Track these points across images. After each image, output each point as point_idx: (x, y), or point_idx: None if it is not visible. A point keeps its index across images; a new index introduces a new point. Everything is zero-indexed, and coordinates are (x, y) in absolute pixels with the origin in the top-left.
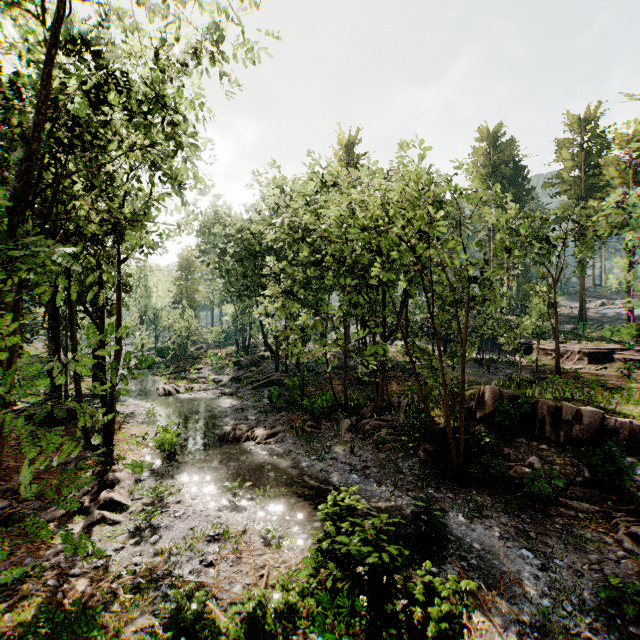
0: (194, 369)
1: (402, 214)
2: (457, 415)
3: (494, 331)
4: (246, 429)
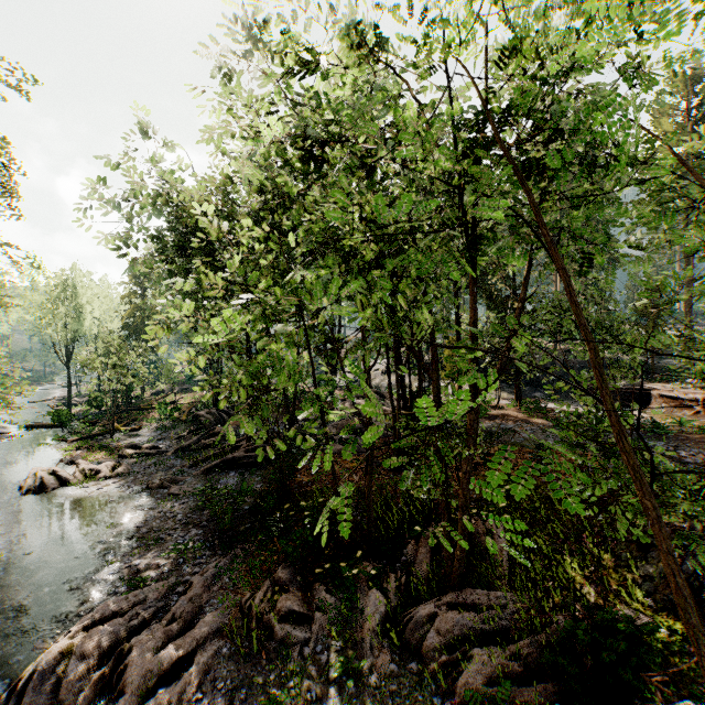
0: (129, 429)
1: (565, 5)
2: (655, 593)
3: (703, 377)
4: (113, 639)
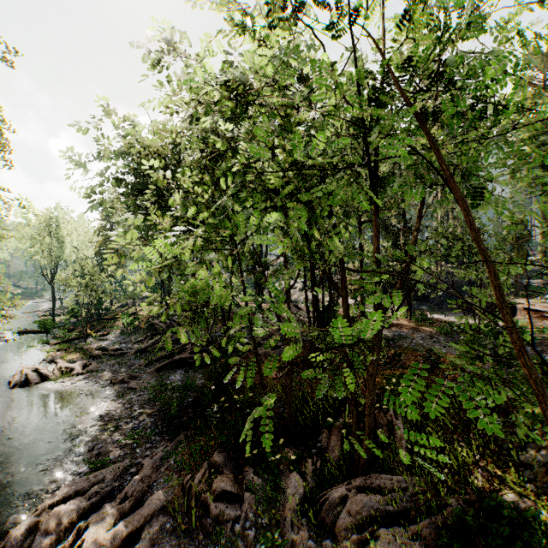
0: (99, 335)
1: None
2: (534, 479)
3: None
4: (74, 516)
